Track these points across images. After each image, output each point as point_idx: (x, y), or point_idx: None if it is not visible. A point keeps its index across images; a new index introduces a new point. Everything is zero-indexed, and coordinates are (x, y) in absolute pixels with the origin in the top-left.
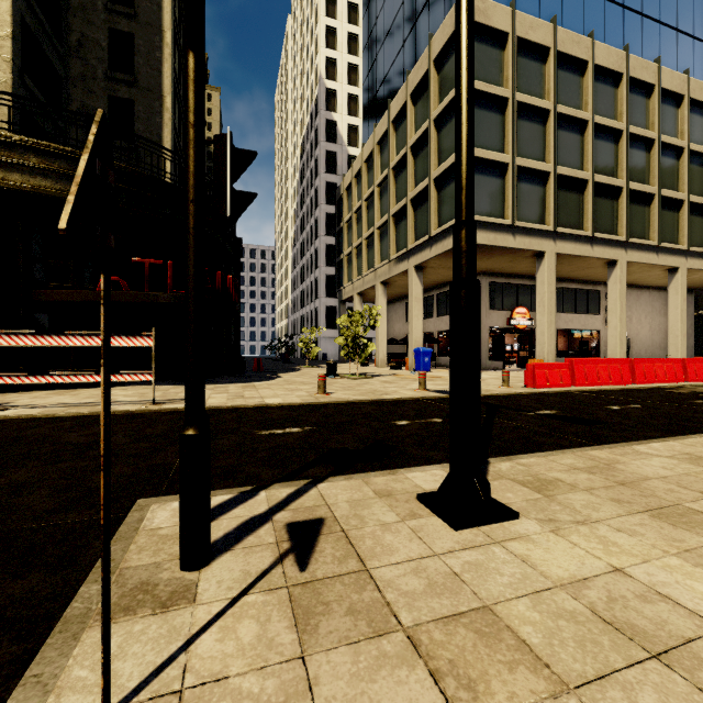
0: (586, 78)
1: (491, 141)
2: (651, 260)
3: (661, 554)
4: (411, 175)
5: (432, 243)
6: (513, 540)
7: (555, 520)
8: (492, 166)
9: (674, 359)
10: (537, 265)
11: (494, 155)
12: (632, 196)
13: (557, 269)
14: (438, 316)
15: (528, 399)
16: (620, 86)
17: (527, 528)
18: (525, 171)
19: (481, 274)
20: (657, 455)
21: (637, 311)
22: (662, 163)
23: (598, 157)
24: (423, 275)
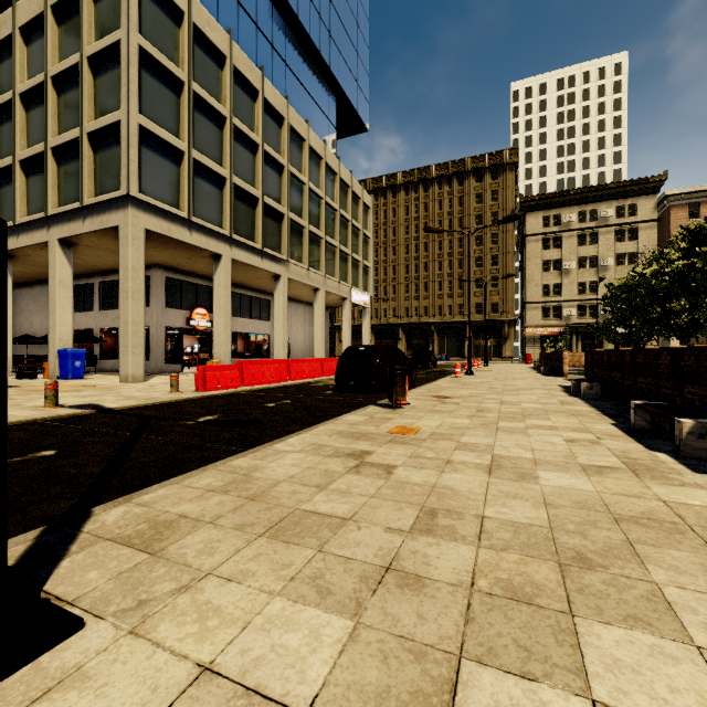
0: (257, 105)
1: (165, 118)
2: (304, 280)
3: (267, 599)
4: (53, 115)
5: (86, 214)
6: (38, 703)
7: (147, 600)
8: (166, 147)
9: (316, 359)
10: (215, 267)
11: (168, 136)
12: (291, 224)
13: (235, 275)
14: (102, 310)
15: (195, 404)
16: (283, 127)
17: (88, 648)
18: (203, 168)
19: (157, 266)
20: (291, 451)
21: (296, 320)
22: (311, 205)
23: (267, 181)
24: (76, 254)
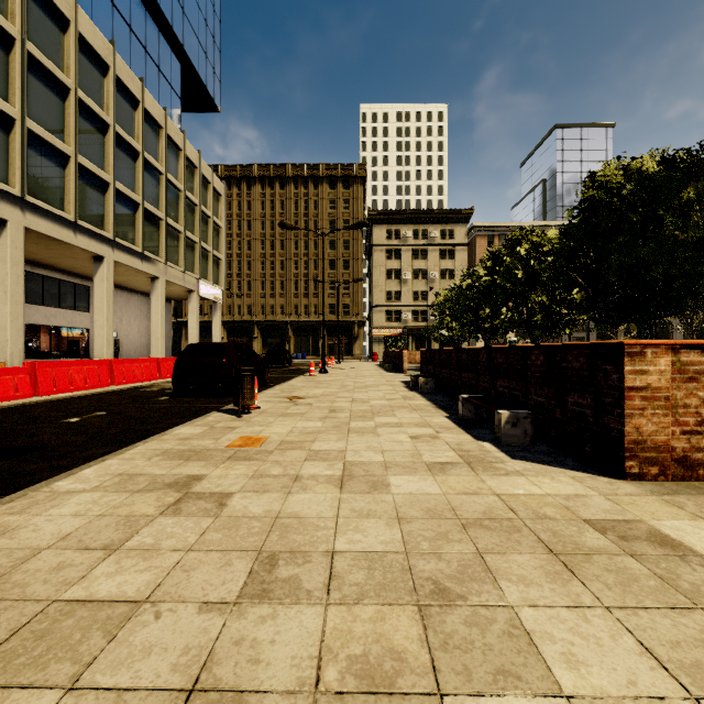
0: (68, 38)
1: None
2: (138, 266)
3: None
4: None
5: None
6: None
7: None
8: None
9: (151, 359)
10: None
11: None
12: (119, 196)
13: (32, 250)
14: None
15: None
16: (107, 77)
17: None
18: None
19: None
20: (81, 490)
21: (128, 313)
22: (147, 178)
23: (83, 137)
24: None
